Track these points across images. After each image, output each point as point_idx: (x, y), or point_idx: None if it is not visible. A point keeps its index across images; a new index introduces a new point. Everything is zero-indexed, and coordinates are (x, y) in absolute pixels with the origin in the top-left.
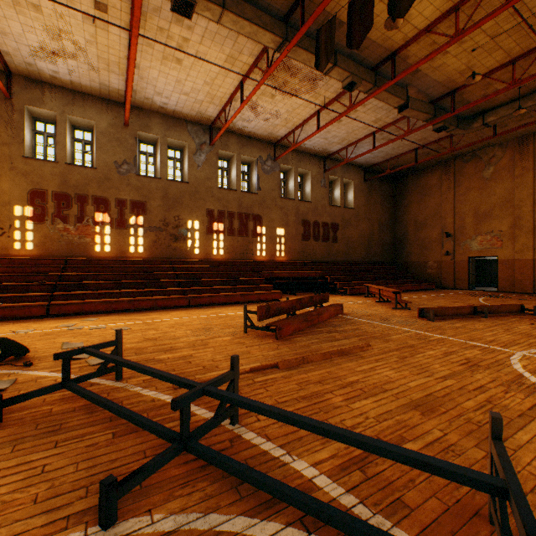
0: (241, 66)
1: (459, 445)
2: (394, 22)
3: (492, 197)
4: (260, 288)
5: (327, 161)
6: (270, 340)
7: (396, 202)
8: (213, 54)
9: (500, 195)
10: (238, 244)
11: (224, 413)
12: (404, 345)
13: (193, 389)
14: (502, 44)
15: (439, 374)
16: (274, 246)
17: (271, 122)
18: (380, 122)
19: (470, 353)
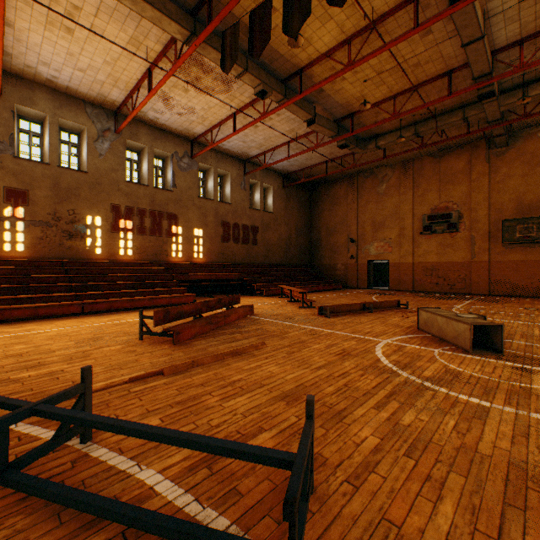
0: (148, 52)
1: None
2: (296, 41)
3: (385, 209)
4: (172, 291)
5: (248, 164)
6: (166, 346)
7: (312, 209)
8: (112, 32)
9: (390, 208)
10: (150, 244)
11: (69, 432)
12: (297, 341)
13: (15, 411)
14: (385, 81)
15: (316, 365)
16: (191, 247)
17: (187, 118)
18: (294, 133)
19: (348, 344)
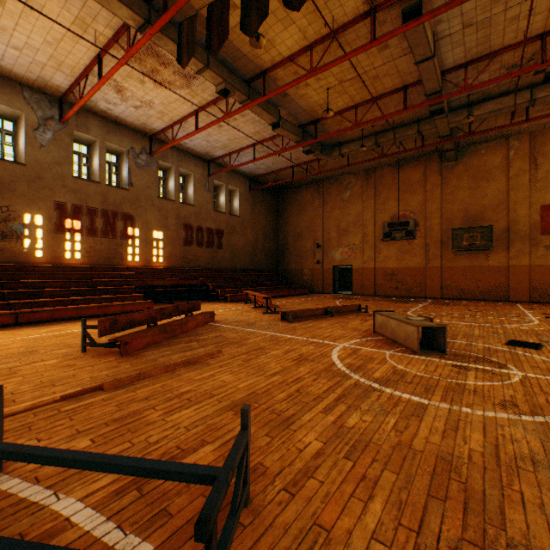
0: (97, 36)
1: (253, 436)
2: (257, 41)
3: (349, 216)
4: (127, 298)
5: (212, 165)
6: (112, 358)
7: (279, 213)
8: (54, 9)
9: (354, 215)
10: (102, 246)
11: None
12: (256, 348)
13: None
14: (347, 90)
15: (271, 372)
16: (150, 251)
17: (144, 111)
18: (260, 135)
19: (306, 349)
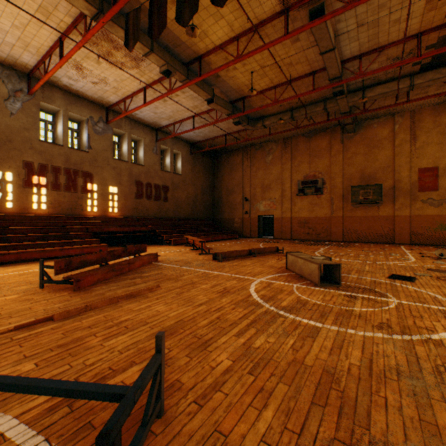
0: (58, 22)
1: (175, 357)
2: (193, 31)
3: (271, 175)
4: (85, 242)
5: (159, 132)
6: (66, 292)
7: (215, 173)
8: None
9: (275, 175)
10: (65, 199)
11: None
12: (189, 283)
13: None
14: (268, 74)
15: (198, 303)
16: (106, 203)
17: (101, 87)
18: (198, 109)
19: (230, 284)
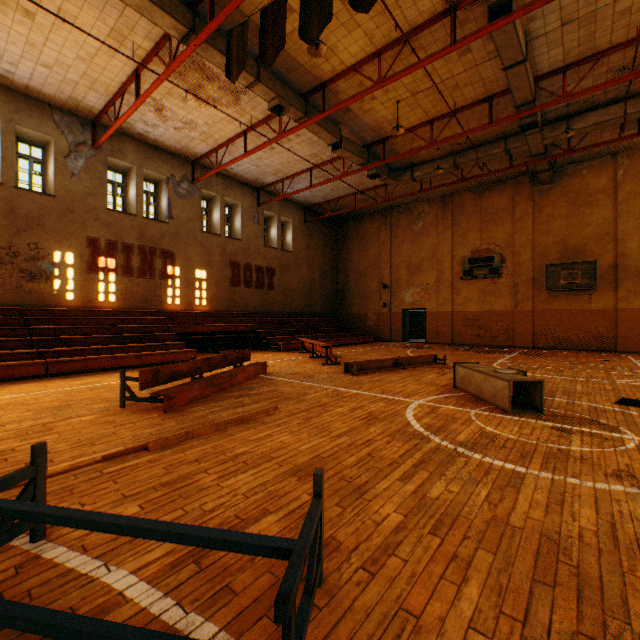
0: (135, 49)
1: None
2: (317, 49)
3: (421, 250)
4: (167, 346)
5: (262, 193)
6: (155, 414)
7: (339, 248)
8: (87, 20)
9: (428, 249)
10: (139, 287)
11: (13, 529)
12: (317, 404)
13: None
14: (421, 103)
15: (336, 433)
16: (192, 292)
17: (186, 133)
18: (317, 158)
19: (375, 407)
